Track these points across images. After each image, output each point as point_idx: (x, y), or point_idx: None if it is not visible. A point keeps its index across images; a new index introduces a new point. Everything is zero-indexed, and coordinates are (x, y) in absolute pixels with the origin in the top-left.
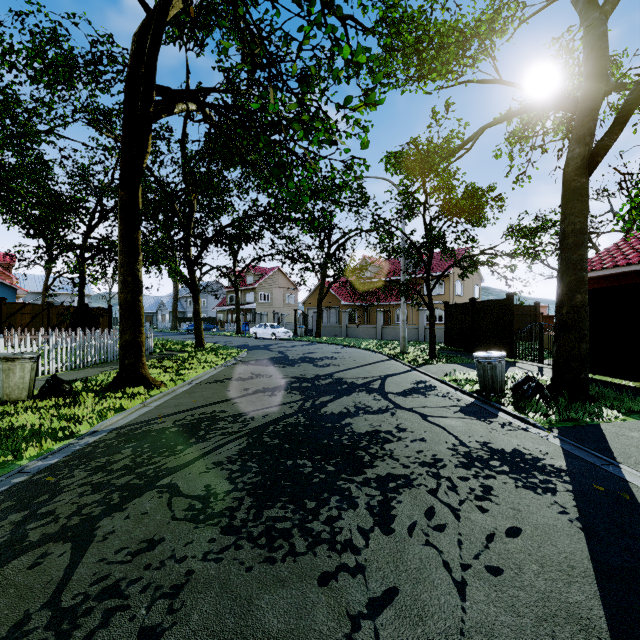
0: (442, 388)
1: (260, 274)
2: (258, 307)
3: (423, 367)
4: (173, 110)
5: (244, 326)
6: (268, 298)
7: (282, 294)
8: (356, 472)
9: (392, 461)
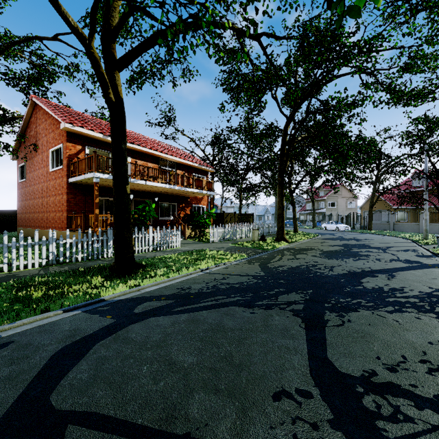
0: (422, 251)
1: (328, 190)
2: (327, 211)
3: (428, 245)
4: (294, 145)
5: (318, 223)
6: (334, 205)
7: (344, 202)
8: (353, 257)
9: (366, 257)
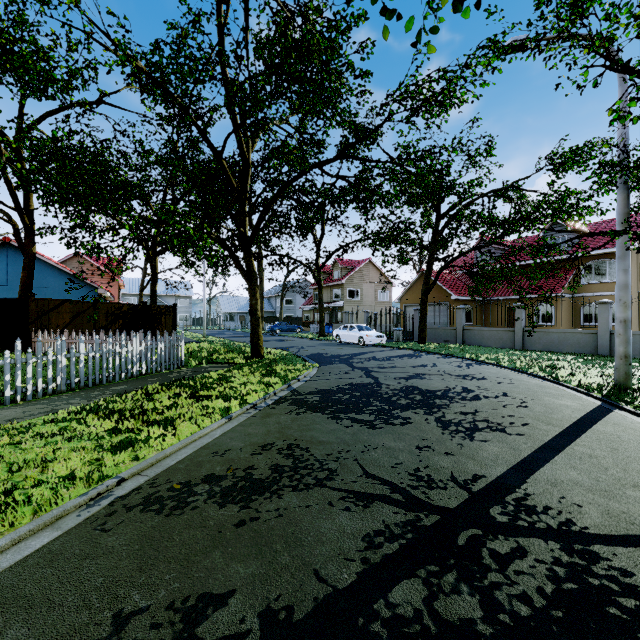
0: None
1: (348, 268)
2: (346, 305)
3: None
4: None
5: (327, 327)
6: (357, 295)
7: (373, 290)
8: None
9: None
